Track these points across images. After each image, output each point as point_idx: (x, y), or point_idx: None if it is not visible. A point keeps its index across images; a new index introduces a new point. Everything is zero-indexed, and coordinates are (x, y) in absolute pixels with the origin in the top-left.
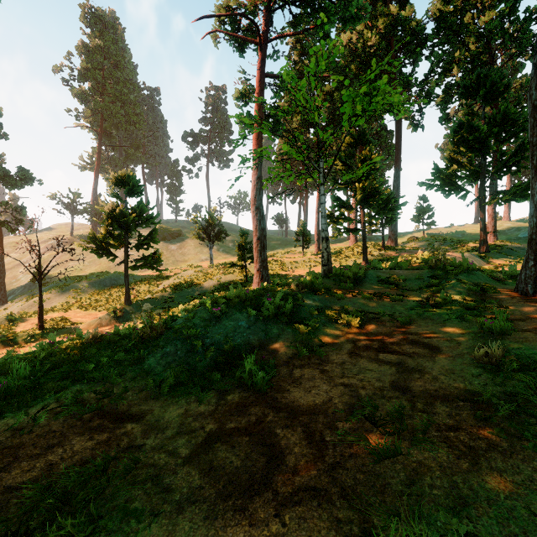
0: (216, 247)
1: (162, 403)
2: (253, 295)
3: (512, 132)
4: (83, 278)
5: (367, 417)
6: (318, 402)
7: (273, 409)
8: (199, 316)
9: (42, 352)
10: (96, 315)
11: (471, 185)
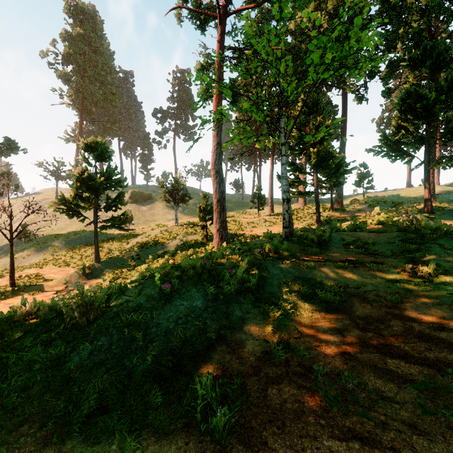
0: (181, 209)
1: None
2: (212, 264)
3: None
4: (61, 237)
5: None
6: None
7: None
8: (145, 293)
9: None
10: (69, 271)
11: (413, 151)
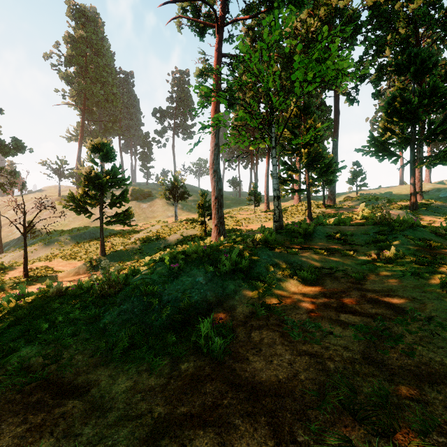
0: (180, 206)
1: (111, 371)
2: (211, 251)
3: (439, 104)
4: (66, 232)
5: (344, 405)
6: (282, 377)
7: (231, 385)
8: (157, 272)
9: (7, 306)
10: (76, 264)
11: (401, 151)
